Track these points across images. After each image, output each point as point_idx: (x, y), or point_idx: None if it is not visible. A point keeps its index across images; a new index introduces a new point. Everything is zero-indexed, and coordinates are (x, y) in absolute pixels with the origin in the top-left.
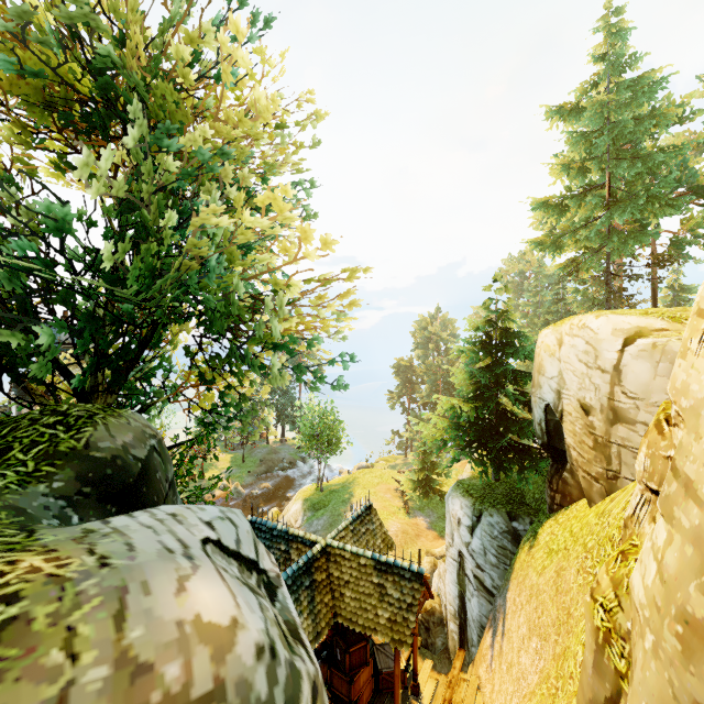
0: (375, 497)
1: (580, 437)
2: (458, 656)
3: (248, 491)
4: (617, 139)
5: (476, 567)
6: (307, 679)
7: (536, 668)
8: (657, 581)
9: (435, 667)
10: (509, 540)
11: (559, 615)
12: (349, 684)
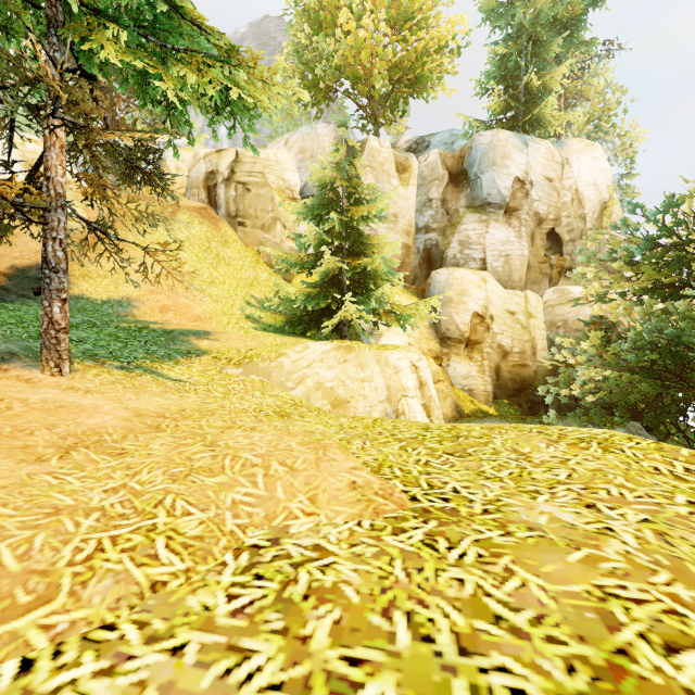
0: None
1: None
2: None
3: None
4: None
5: None
6: None
7: None
8: None
9: None
10: None
11: None
12: None
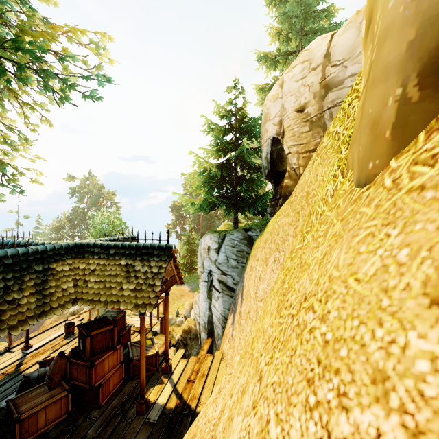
0: None
1: (298, 133)
2: (206, 342)
3: None
4: (306, 18)
5: (221, 274)
6: None
7: (275, 270)
8: None
9: None
10: (246, 244)
11: (296, 210)
12: (89, 369)
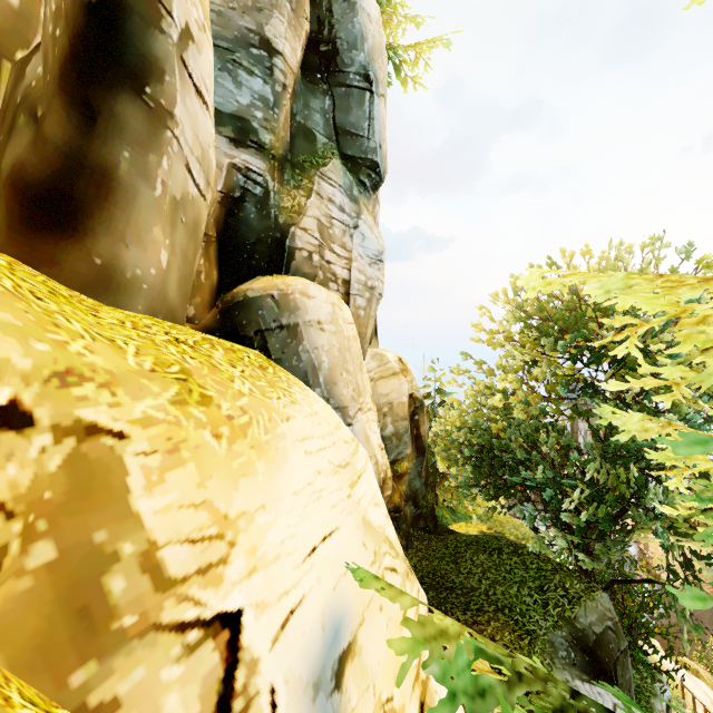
0: None
1: None
2: None
3: None
4: None
5: None
6: None
7: None
8: None
9: None
10: None
11: None
12: None
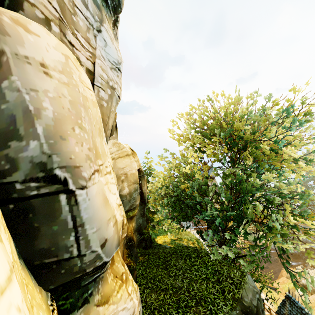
0: None
1: None
2: None
3: None
4: None
5: None
6: None
7: None
8: None
9: None
10: None
11: None
12: None
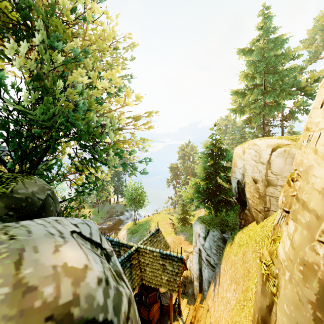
0: (161, 227)
1: (252, 193)
2: (198, 296)
3: (100, 226)
4: (267, 64)
5: (207, 255)
6: (125, 296)
7: (234, 297)
8: (290, 248)
9: (188, 302)
10: (221, 242)
11: (244, 272)
12: (148, 312)
